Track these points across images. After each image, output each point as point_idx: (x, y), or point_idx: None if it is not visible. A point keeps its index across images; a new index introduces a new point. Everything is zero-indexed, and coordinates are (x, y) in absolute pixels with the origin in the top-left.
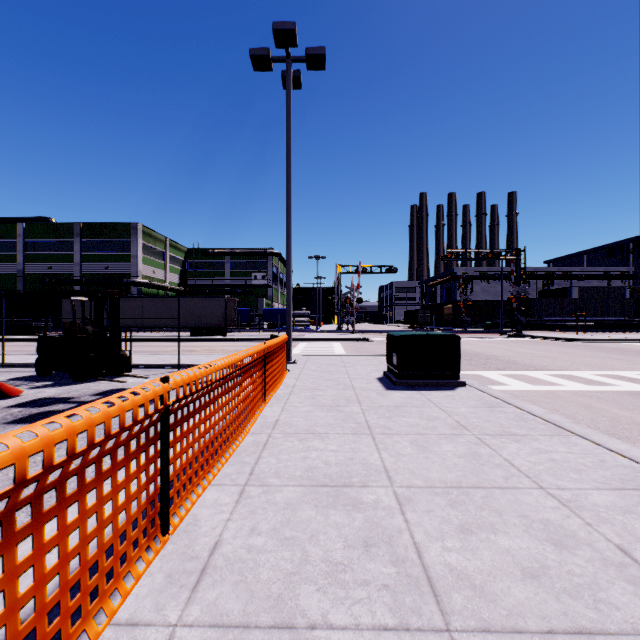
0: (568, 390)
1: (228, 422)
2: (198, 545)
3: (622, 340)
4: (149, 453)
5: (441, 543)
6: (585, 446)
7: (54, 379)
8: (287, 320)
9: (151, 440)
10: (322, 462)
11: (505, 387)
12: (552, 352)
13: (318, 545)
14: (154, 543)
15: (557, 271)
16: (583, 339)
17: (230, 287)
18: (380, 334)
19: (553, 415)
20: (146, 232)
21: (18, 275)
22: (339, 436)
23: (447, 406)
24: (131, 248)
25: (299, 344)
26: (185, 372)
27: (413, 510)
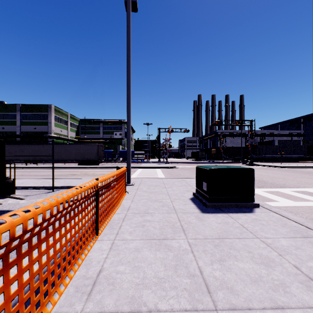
0: None
1: None
2: None
3: (307, 167)
4: None
5: None
6: None
7: None
8: (127, 157)
9: None
10: None
11: (277, 203)
12: (278, 174)
13: None
14: None
15: (267, 132)
16: (287, 166)
17: (103, 139)
18: (181, 164)
19: None
20: (57, 110)
21: None
22: None
23: (265, 236)
24: (48, 118)
25: (137, 170)
26: None
27: None
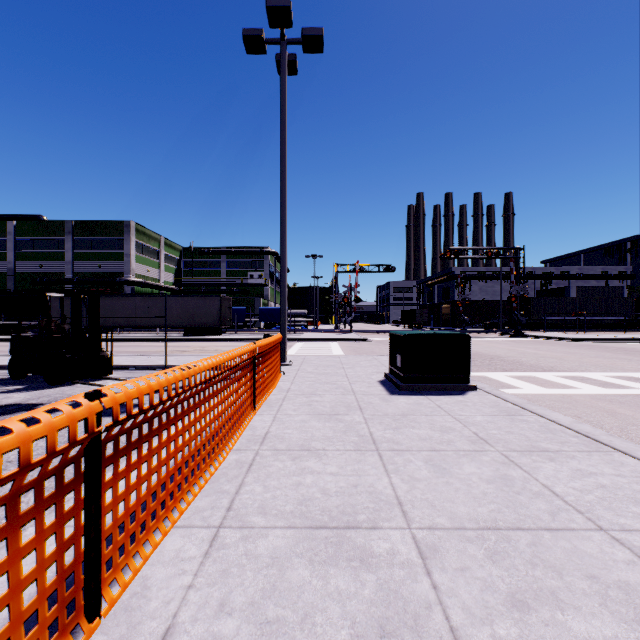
0: (585, 394)
1: (204, 440)
2: (139, 636)
3: (624, 340)
4: (63, 506)
5: (490, 629)
6: (634, 466)
7: (27, 382)
8: (282, 319)
9: (68, 486)
10: (319, 491)
11: (516, 390)
12: (556, 352)
13: (313, 634)
14: (71, 638)
15: (555, 271)
16: (585, 339)
17: (226, 286)
18: (378, 334)
19: (583, 425)
20: (140, 230)
21: (8, 274)
22: (339, 453)
23: (460, 414)
24: (124, 246)
25: (295, 344)
26: (133, 382)
27: (442, 567)
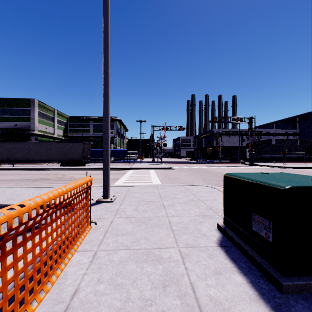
0: None
1: None
2: None
3: None
4: None
5: None
6: None
7: None
8: (104, 157)
9: None
10: None
11: None
12: None
13: None
14: None
15: (263, 131)
16: (294, 167)
17: (93, 138)
18: (176, 164)
19: None
20: (41, 105)
21: None
22: None
23: None
24: (31, 114)
25: (128, 172)
26: None
27: None
